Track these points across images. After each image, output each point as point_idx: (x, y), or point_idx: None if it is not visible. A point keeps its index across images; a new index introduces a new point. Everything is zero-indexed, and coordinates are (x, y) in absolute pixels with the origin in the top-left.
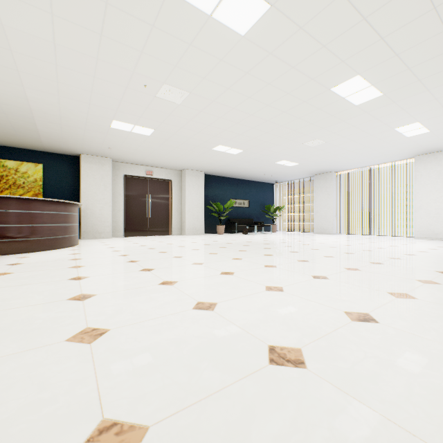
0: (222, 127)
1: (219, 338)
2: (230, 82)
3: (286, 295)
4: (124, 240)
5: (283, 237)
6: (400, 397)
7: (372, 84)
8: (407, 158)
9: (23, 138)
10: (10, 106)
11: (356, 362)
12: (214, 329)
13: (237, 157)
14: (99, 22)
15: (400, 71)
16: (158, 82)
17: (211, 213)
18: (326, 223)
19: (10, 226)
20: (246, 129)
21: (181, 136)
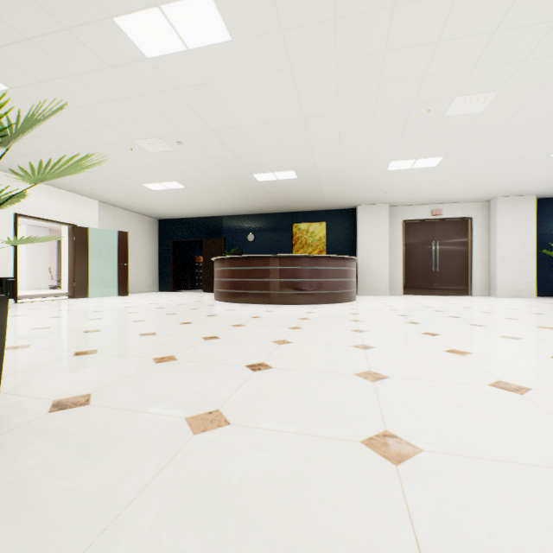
0: None
1: (522, 423)
2: None
3: None
4: (402, 299)
5: None
6: None
7: None
8: None
9: (312, 202)
10: (304, 178)
11: None
12: (516, 413)
13: None
14: (376, 73)
15: None
16: (445, 99)
17: (551, 262)
18: None
19: (305, 281)
20: None
21: (484, 154)
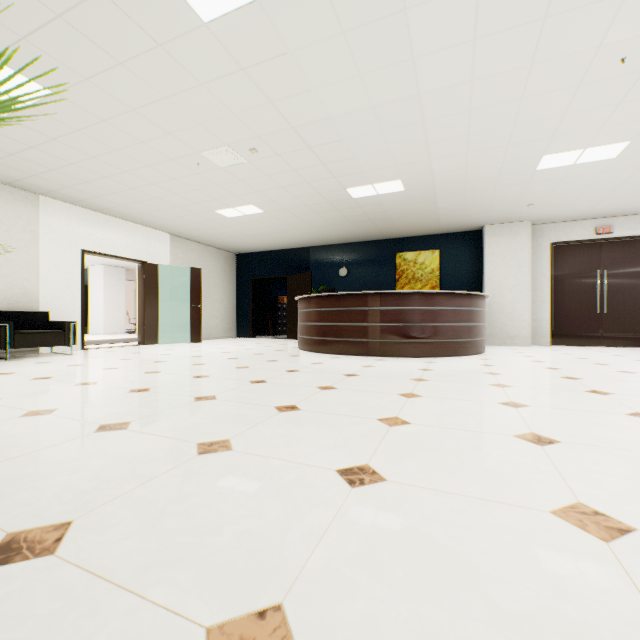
0: None
1: None
2: None
3: None
4: (553, 351)
5: None
6: None
7: None
8: None
9: (422, 224)
10: (414, 190)
11: None
12: None
13: None
14: None
15: None
16: None
17: None
18: None
19: (415, 325)
20: None
21: None
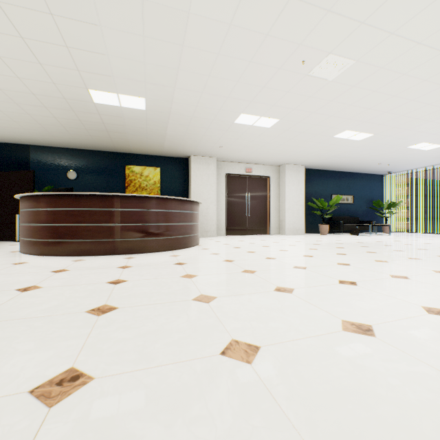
0: (367, 104)
1: None
2: (429, 31)
3: None
4: (233, 239)
5: (418, 239)
6: None
7: None
8: None
9: (150, 144)
10: (153, 112)
11: None
12: None
13: (359, 144)
14: None
15: None
16: (322, 52)
17: (310, 211)
18: None
19: (158, 225)
20: (400, 104)
21: (304, 124)
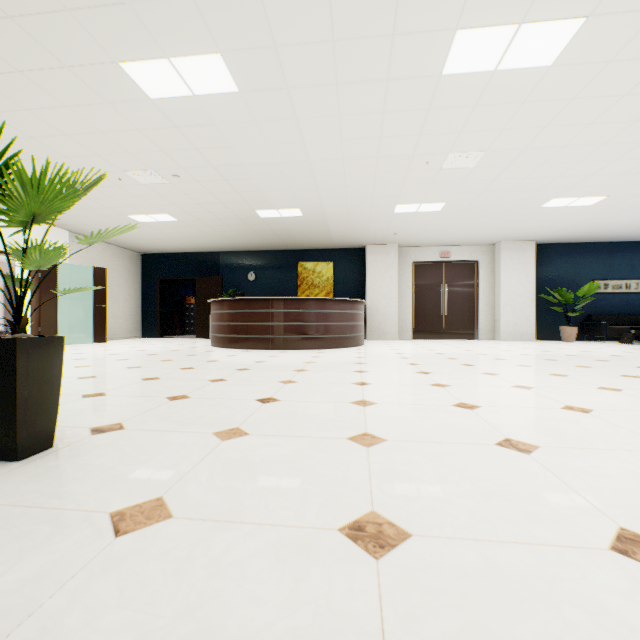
0: (549, 174)
1: (461, 424)
2: (545, 119)
3: (587, 416)
4: (410, 343)
5: None
6: (608, 488)
7: None
8: None
9: (319, 240)
10: (310, 217)
11: (595, 466)
12: (461, 419)
13: (596, 208)
14: (377, 129)
15: None
16: (441, 154)
17: (549, 306)
18: None
19: (311, 324)
20: (601, 165)
21: (483, 202)
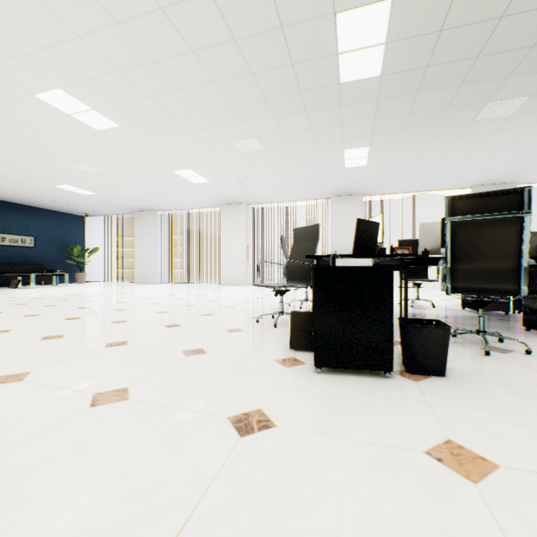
0: None
1: None
2: None
3: None
4: None
5: (70, 290)
6: None
7: (92, 107)
8: (216, 206)
9: None
10: None
11: None
12: None
13: None
14: None
15: (114, 103)
16: None
17: None
18: (147, 271)
19: None
20: None
21: None
